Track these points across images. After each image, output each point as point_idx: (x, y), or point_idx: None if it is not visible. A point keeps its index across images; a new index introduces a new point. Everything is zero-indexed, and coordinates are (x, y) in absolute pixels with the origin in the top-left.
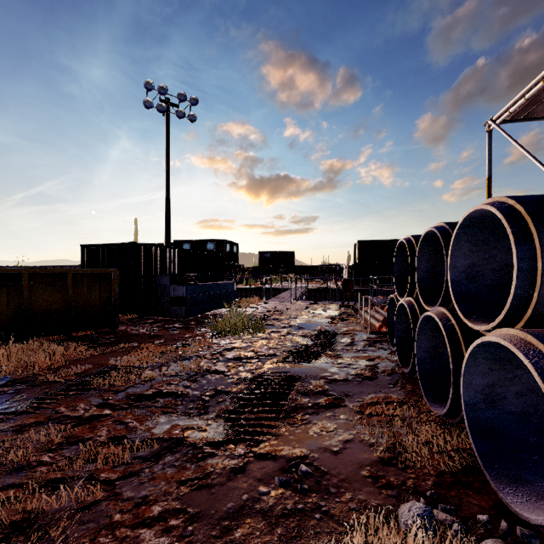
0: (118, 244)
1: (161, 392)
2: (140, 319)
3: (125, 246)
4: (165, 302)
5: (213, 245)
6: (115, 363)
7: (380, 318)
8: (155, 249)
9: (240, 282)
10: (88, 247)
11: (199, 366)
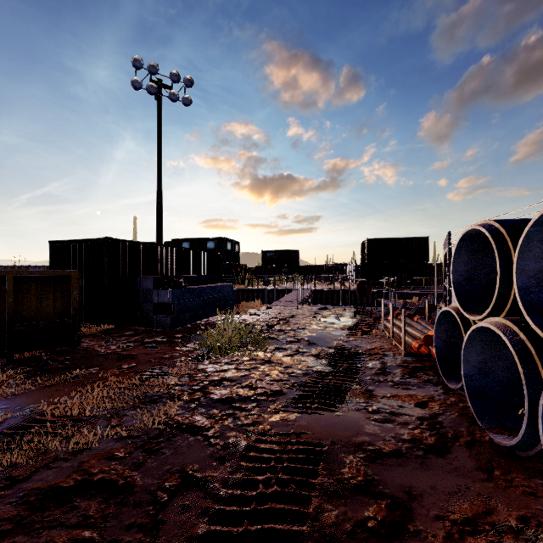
0: (91, 240)
1: (89, 480)
2: (117, 329)
3: (99, 243)
4: (147, 309)
5: (214, 243)
6: (47, 408)
7: (418, 334)
8: (138, 246)
9: (241, 283)
10: (58, 244)
11: (168, 416)
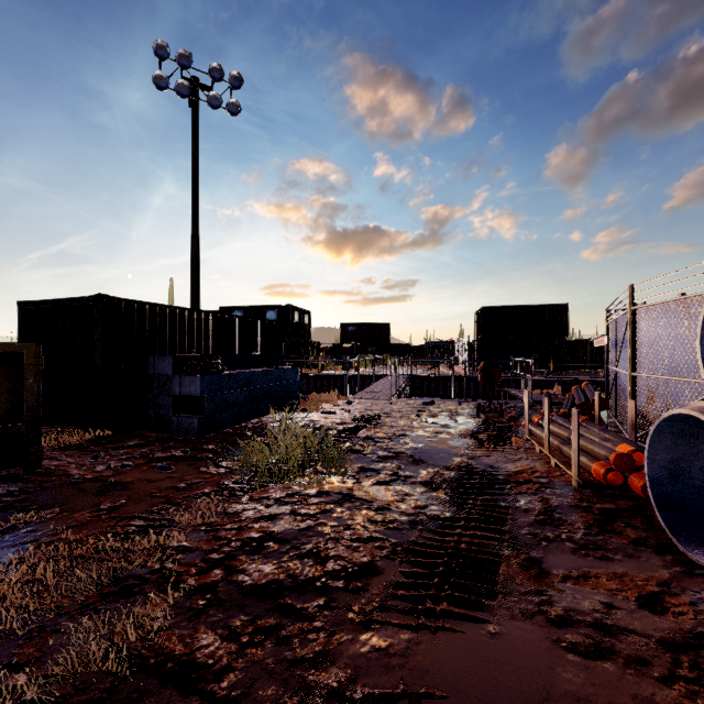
0: (78, 299)
1: None
2: (118, 437)
3: (89, 303)
4: (165, 405)
5: (275, 313)
6: None
7: (600, 451)
8: (152, 310)
9: (313, 366)
10: (30, 306)
11: (143, 635)
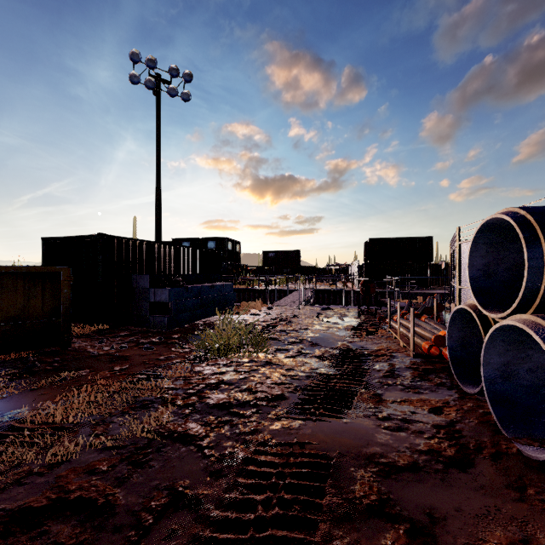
0: (85, 236)
1: (64, 499)
2: (112, 330)
3: (93, 239)
4: (144, 308)
5: (214, 243)
6: (27, 415)
7: (427, 335)
8: (134, 243)
9: (242, 283)
10: (51, 241)
11: (159, 424)
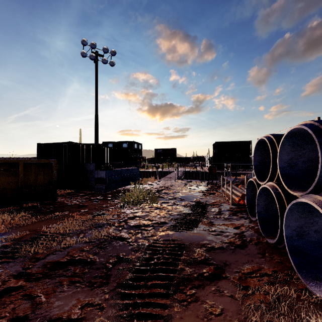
0: (60, 143)
1: (73, 259)
2: (75, 192)
3: (65, 144)
4: (92, 181)
5: (127, 144)
6: (46, 230)
7: (238, 194)
8: (86, 146)
9: (143, 167)
10: (42, 145)
11: (108, 233)
